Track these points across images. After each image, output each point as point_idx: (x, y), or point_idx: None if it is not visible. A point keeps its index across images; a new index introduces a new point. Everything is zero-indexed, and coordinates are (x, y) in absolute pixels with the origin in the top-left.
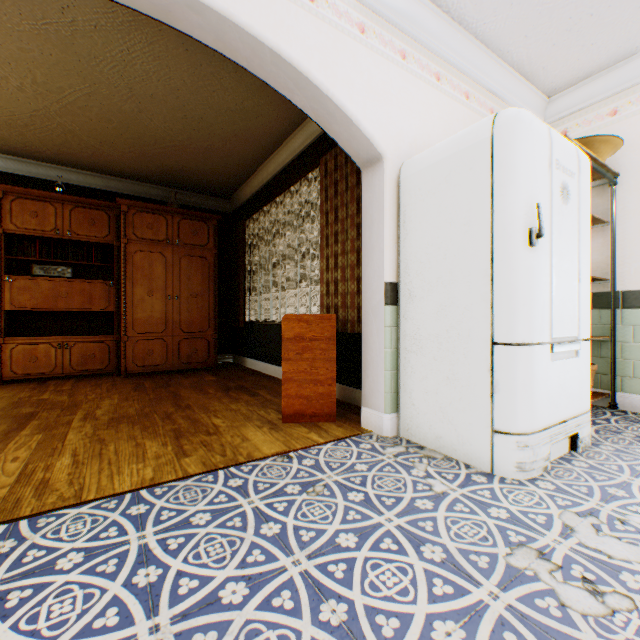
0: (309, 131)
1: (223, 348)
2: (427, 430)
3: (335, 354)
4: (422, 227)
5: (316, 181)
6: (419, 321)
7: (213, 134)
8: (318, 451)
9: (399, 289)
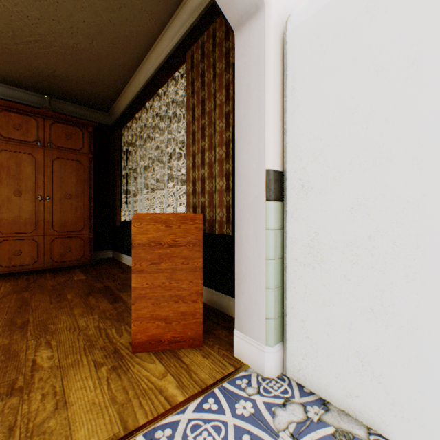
0: (176, 30)
1: (103, 245)
2: (332, 379)
3: (201, 263)
4: (323, 89)
5: (183, 80)
6: (318, 222)
7: (76, 28)
8: (171, 435)
9: (285, 179)
